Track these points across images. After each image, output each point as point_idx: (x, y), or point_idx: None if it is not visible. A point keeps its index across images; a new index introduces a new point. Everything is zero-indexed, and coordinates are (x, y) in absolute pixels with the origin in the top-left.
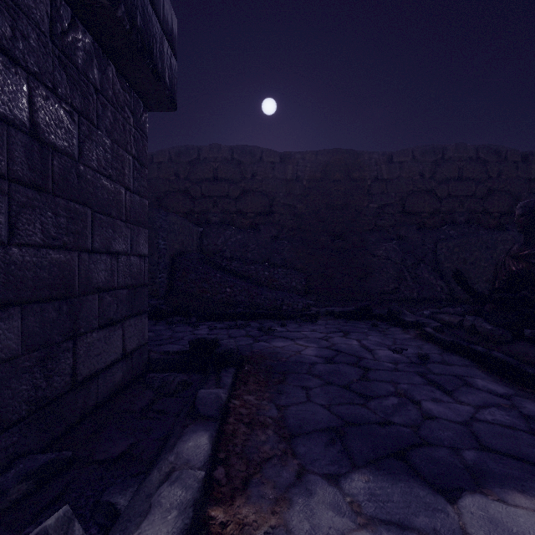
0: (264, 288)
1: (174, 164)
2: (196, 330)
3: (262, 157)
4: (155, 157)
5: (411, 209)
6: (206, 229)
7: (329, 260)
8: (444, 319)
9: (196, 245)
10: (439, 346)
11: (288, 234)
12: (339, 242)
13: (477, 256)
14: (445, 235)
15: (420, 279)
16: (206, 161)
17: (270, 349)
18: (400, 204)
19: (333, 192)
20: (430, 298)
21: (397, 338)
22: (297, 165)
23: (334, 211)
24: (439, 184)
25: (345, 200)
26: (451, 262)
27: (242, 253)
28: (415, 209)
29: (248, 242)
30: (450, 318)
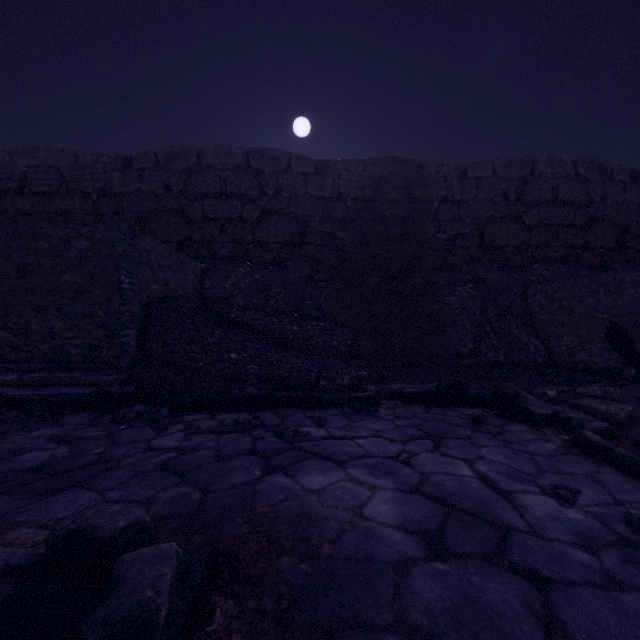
0: (291, 352)
1: (163, 171)
2: (158, 438)
3: (291, 166)
4: (135, 161)
5: (492, 241)
6: (210, 265)
7: (384, 310)
8: (597, 409)
9: (192, 287)
10: (633, 477)
11: (327, 273)
12: (397, 284)
13: (591, 304)
14: (537, 276)
15: (508, 336)
16: (209, 169)
17: (294, 504)
18: (477, 234)
19: (387, 217)
20: (522, 363)
21: (534, 451)
22: (338, 178)
23: (390, 243)
24: (527, 208)
25: (404, 227)
26: (550, 313)
27: (260, 300)
28: (497, 241)
29: (270, 283)
30: (610, 407)
